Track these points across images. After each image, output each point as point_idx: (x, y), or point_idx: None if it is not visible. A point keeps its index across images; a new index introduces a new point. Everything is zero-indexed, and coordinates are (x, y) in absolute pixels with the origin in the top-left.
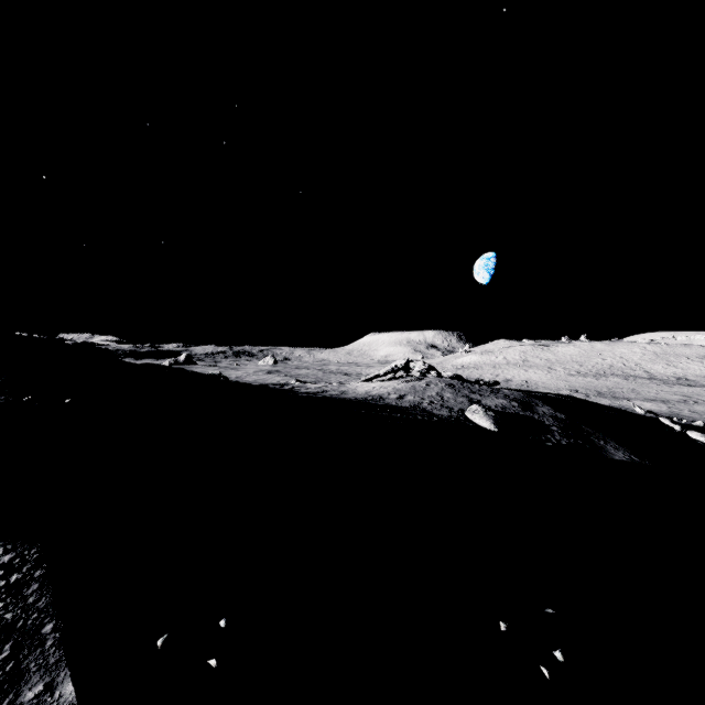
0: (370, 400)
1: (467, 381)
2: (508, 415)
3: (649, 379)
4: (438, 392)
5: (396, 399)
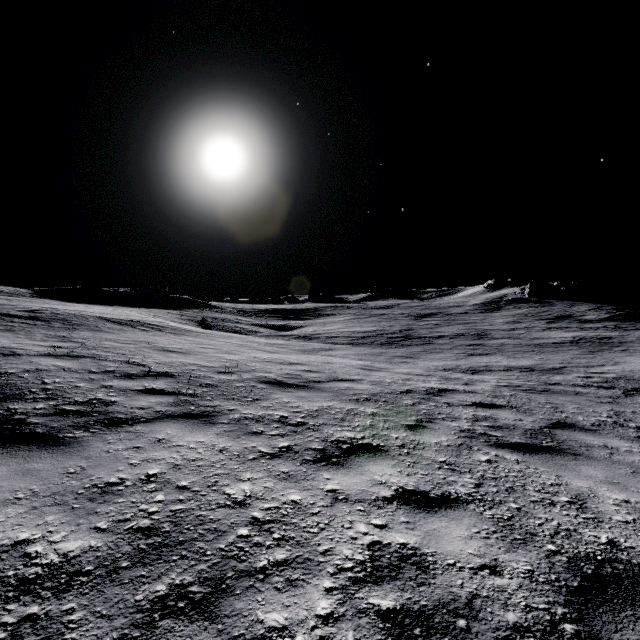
0: None
1: None
2: None
3: None
4: None
5: None
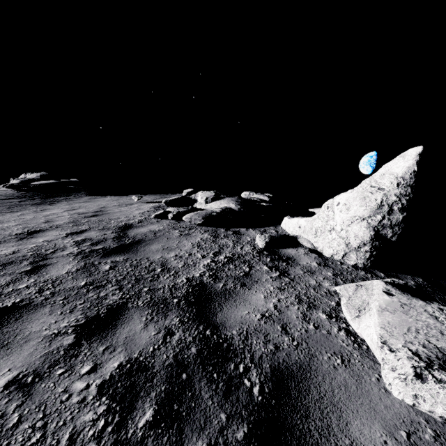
0: None
1: None
2: None
3: None
4: None
5: None
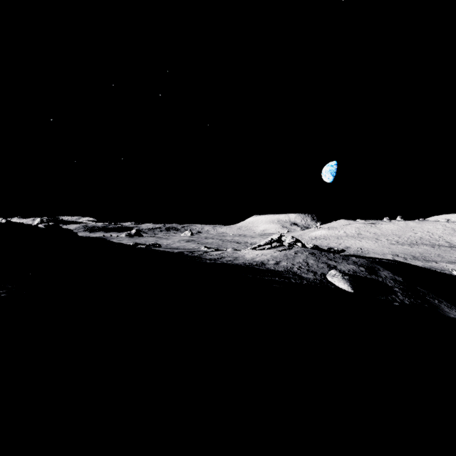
0: (255, 265)
1: (322, 249)
2: (359, 278)
3: (450, 247)
4: (304, 259)
5: (273, 264)
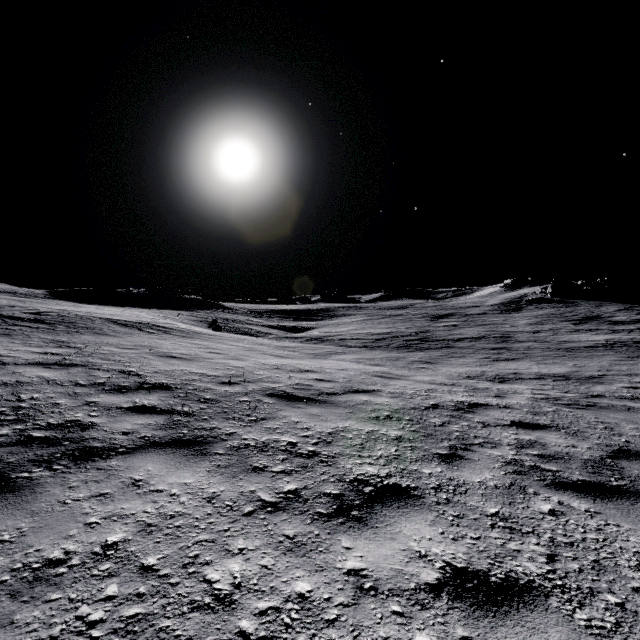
0: None
1: None
2: None
3: None
4: None
5: None
